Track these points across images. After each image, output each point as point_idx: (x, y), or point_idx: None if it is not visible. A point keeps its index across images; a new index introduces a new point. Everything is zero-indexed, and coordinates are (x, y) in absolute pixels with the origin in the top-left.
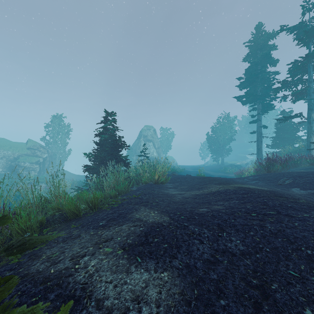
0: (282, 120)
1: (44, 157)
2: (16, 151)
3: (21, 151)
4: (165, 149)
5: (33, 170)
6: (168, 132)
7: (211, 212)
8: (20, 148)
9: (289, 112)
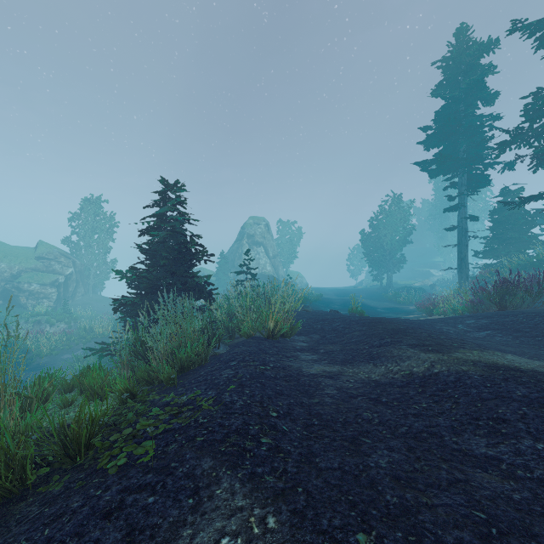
0: (514, 204)
1: (67, 274)
2: (15, 263)
3: (25, 263)
4: (286, 259)
5: (46, 297)
6: (291, 229)
7: (501, 541)
8: (23, 258)
9: (517, 191)
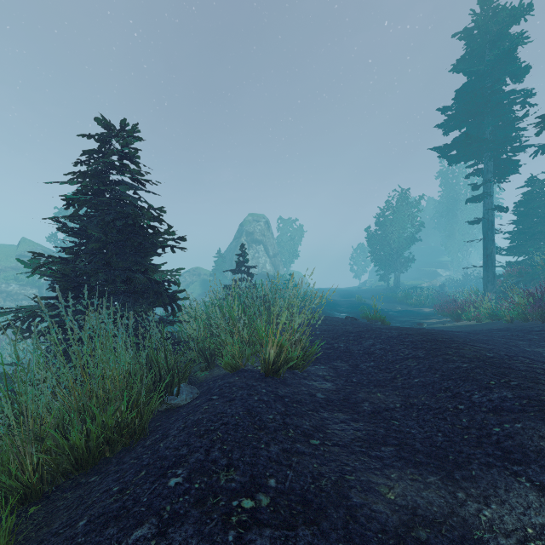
0: None
1: None
2: None
3: (4, 261)
4: (286, 258)
5: (26, 298)
6: (292, 227)
7: None
8: (3, 256)
9: None
